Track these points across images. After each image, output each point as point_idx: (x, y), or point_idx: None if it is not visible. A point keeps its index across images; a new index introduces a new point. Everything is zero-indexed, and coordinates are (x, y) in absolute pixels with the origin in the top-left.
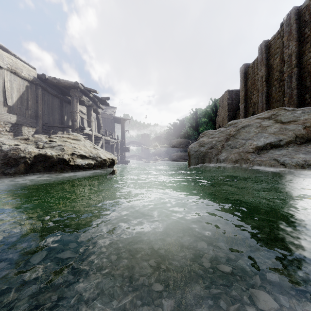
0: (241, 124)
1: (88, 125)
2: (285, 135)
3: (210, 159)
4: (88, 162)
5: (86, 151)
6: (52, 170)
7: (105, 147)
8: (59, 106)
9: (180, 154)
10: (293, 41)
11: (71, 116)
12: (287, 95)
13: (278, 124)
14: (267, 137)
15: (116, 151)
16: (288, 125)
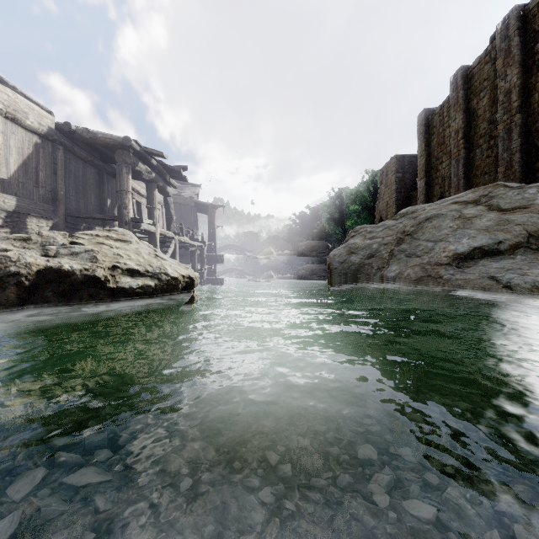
0: (425, 213)
1: (148, 215)
2: (508, 233)
3: (369, 277)
4: (144, 283)
5: (140, 262)
6: (73, 298)
7: (181, 255)
8: (97, 181)
9: (312, 267)
10: (513, 66)
11: (118, 199)
12: (503, 162)
13: (494, 213)
14: (474, 237)
15: (200, 262)
16: (513, 215)
